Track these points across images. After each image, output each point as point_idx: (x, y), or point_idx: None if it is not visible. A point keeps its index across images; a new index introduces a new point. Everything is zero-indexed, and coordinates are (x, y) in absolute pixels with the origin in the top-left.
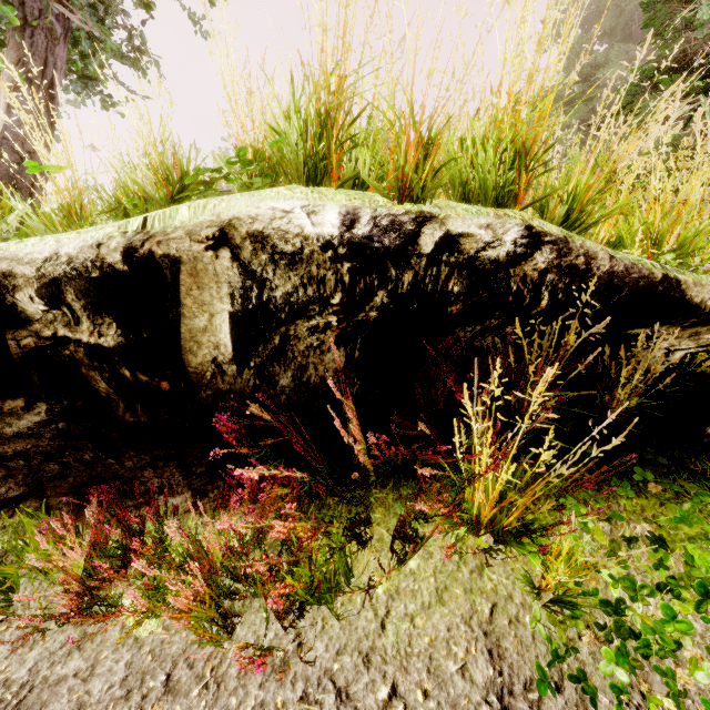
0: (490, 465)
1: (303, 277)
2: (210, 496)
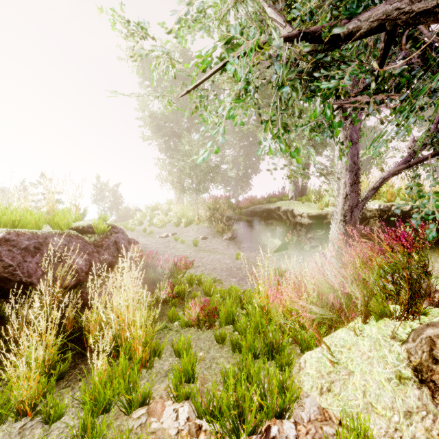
0: None
1: (372, 213)
2: None
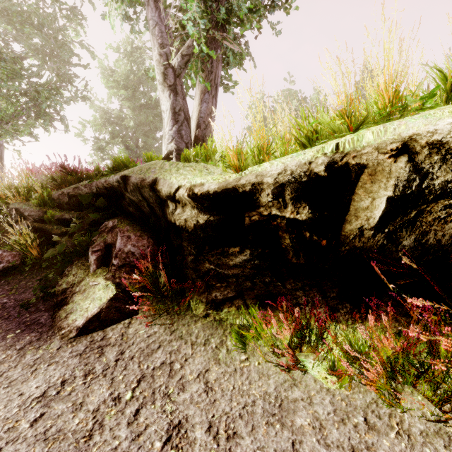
0: None
1: None
2: (340, 312)
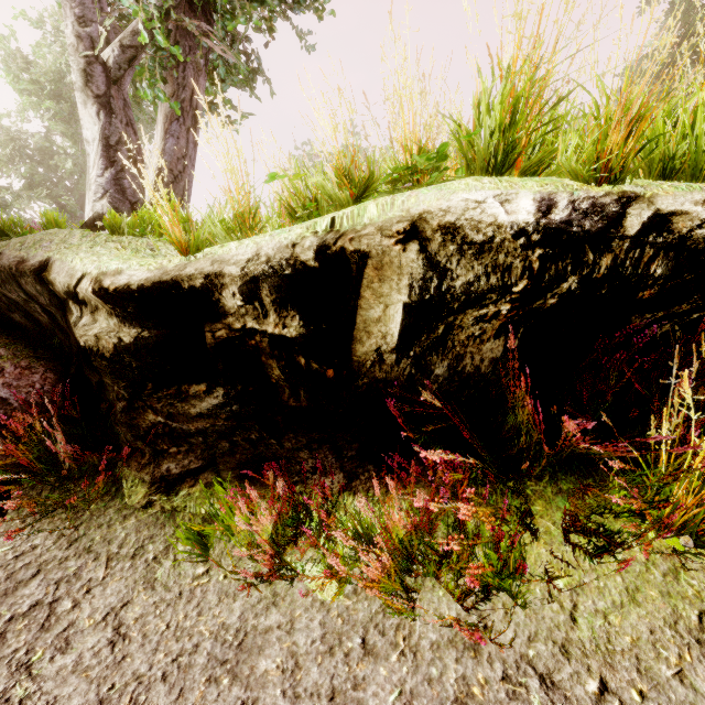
0: None
1: (487, 266)
2: (361, 478)
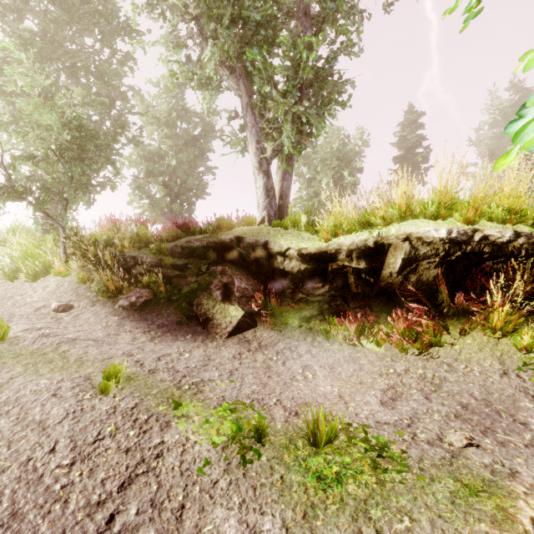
0: (500, 306)
1: (431, 248)
2: (381, 319)
